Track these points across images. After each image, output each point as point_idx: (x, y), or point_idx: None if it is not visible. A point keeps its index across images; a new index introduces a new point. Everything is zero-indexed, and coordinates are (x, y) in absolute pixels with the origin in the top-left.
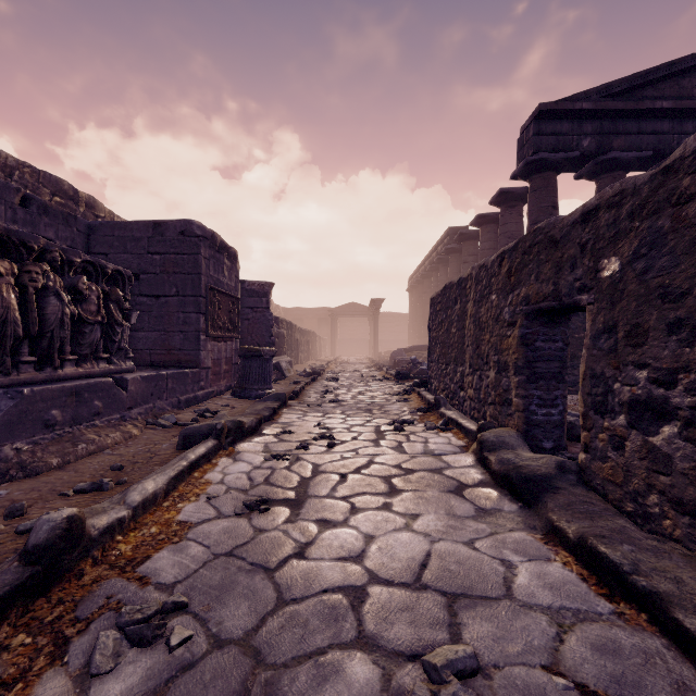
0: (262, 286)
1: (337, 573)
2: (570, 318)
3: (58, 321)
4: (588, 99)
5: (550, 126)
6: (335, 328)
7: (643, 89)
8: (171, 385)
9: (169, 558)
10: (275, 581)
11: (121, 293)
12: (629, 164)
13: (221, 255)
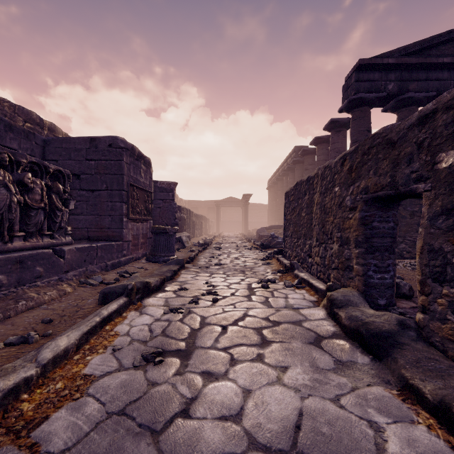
0: (169, 185)
1: (218, 436)
2: (399, 204)
3: (6, 206)
4: (392, 56)
5: (366, 75)
6: (219, 214)
7: (429, 50)
8: (100, 254)
9: (65, 418)
10: (160, 446)
11: (61, 186)
12: (420, 101)
13: (139, 161)
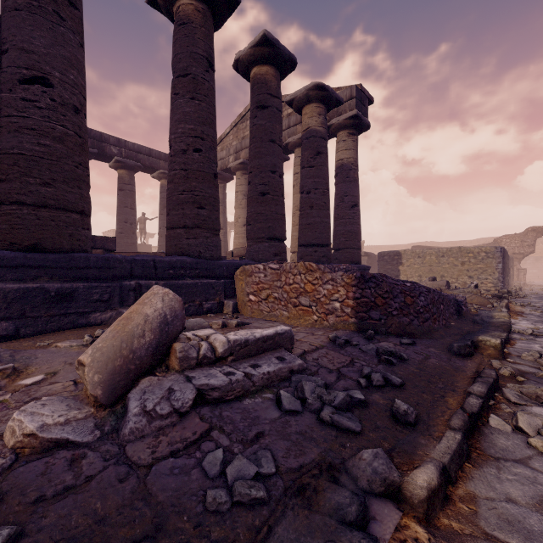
0: None
1: None
2: None
3: None
4: None
5: None
6: None
7: None
8: None
9: None
10: None
11: None
12: None
13: None
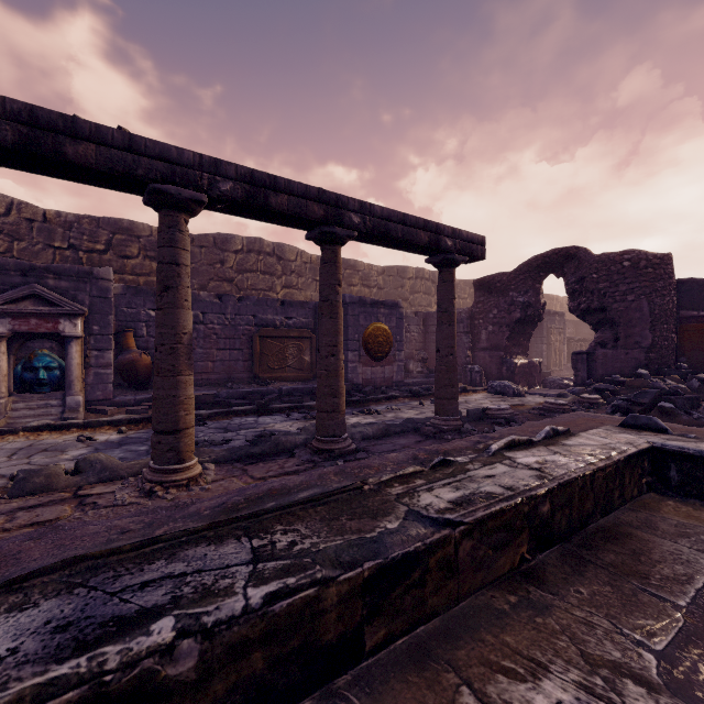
0: None
1: None
2: None
3: None
4: None
5: None
6: None
7: None
8: None
9: None
10: None
11: None
12: None
13: None
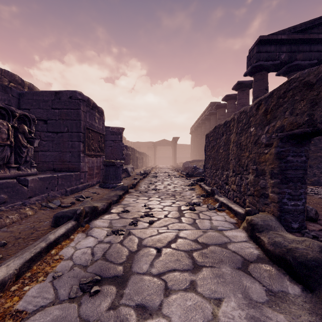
0: (118, 129)
1: None
2: (311, 140)
3: None
4: (284, 34)
5: (265, 48)
6: (155, 151)
7: (312, 29)
8: (60, 182)
9: None
10: None
11: (26, 128)
12: (305, 67)
13: (93, 110)
